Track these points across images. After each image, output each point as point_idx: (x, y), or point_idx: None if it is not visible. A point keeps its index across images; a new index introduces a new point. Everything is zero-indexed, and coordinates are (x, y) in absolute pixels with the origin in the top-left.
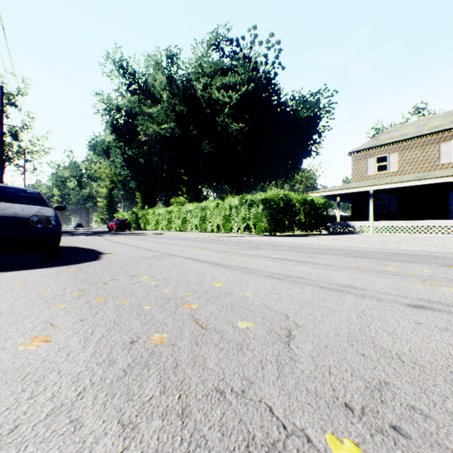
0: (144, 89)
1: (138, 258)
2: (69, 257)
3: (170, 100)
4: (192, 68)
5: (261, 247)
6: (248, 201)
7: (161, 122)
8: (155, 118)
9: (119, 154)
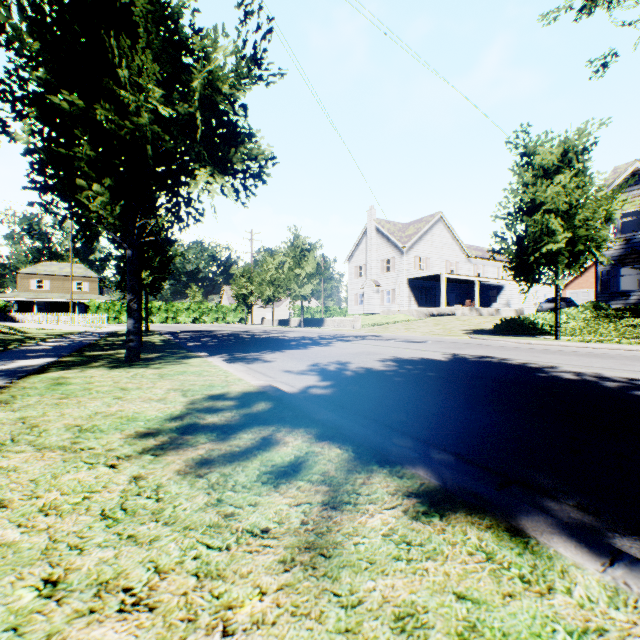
0: None
1: None
2: None
3: None
4: None
5: None
6: None
7: None
8: None
9: None
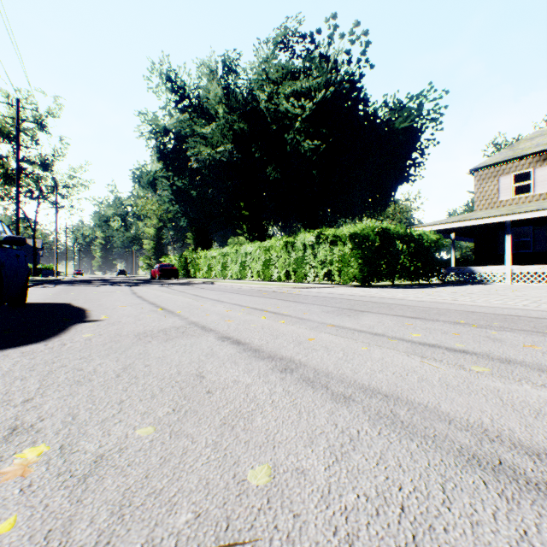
0: (195, 105)
1: (127, 337)
2: (5, 332)
3: (228, 117)
4: (254, 75)
5: (362, 308)
6: (329, 237)
7: (215, 143)
8: (209, 139)
9: (167, 186)
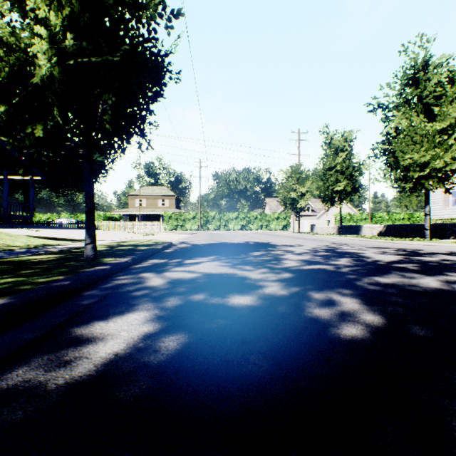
0: None
1: None
2: None
3: None
4: None
5: None
6: None
7: None
8: None
9: None
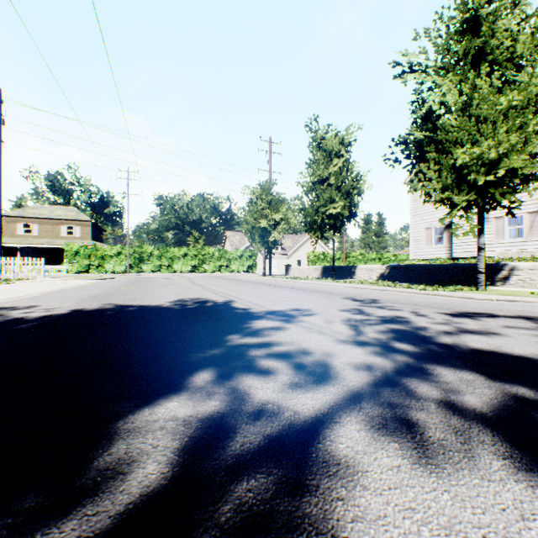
0: None
1: None
2: None
3: None
4: None
5: None
6: None
7: None
8: None
9: None
